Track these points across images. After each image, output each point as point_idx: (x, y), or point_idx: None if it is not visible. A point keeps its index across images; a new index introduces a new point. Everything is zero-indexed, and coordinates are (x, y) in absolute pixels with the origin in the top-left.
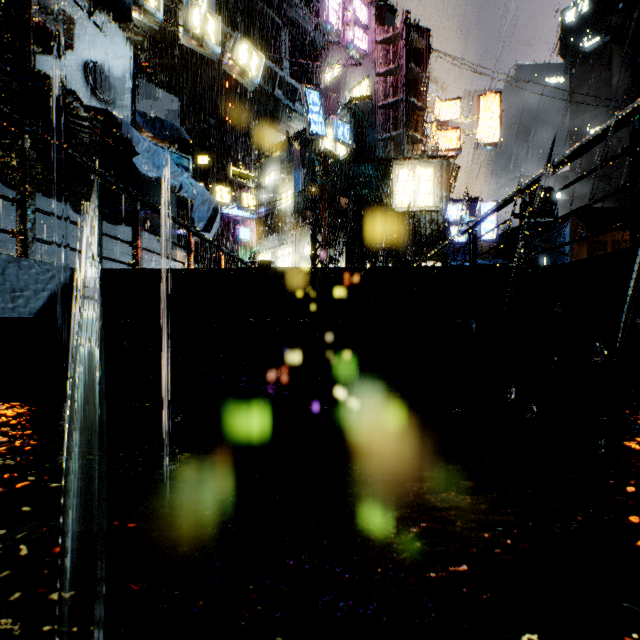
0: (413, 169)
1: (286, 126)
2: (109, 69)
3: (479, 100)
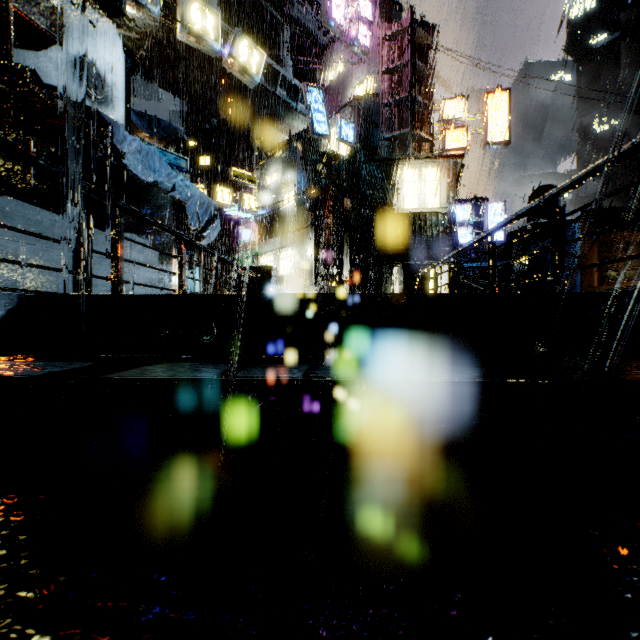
0: (419, 169)
1: (288, 126)
2: (102, 66)
3: (487, 98)
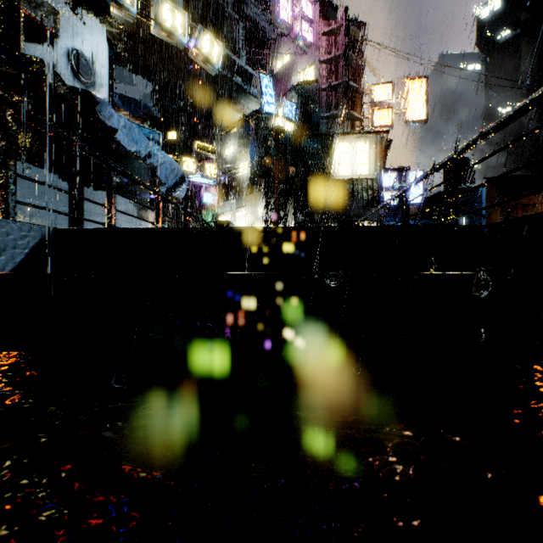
0: (352, 143)
1: (243, 106)
2: (90, 56)
3: (408, 83)
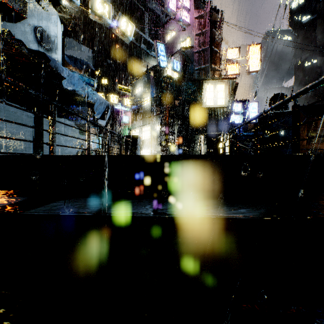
0: (214, 85)
1: (147, 63)
2: (49, 31)
3: (249, 48)
